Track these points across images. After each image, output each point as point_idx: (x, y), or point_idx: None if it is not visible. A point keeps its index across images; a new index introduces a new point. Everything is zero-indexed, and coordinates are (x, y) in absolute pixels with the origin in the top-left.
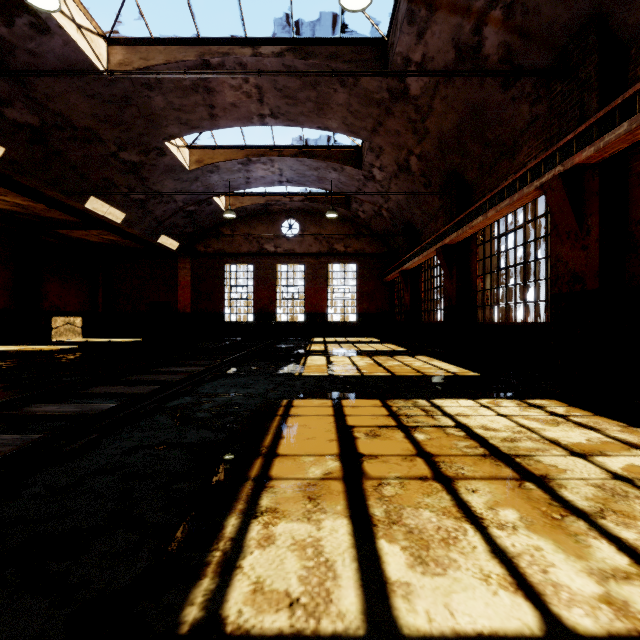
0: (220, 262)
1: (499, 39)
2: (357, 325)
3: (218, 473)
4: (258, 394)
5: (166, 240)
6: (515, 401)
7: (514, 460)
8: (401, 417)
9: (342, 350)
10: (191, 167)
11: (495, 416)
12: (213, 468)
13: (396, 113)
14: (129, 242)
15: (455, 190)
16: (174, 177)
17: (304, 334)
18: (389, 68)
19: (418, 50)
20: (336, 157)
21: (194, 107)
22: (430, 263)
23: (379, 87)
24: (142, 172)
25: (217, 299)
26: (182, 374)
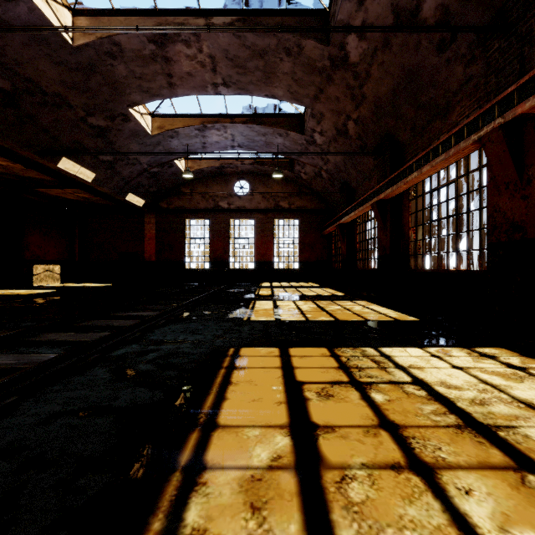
0: (181, 217)
1: (437, 2)
2: (299, 272)
3: (141, 457)
4: (206, 341)
5: (133, 198)
6: (464, 350)
7: (497, 434)
8: (352, 370)
9: (287, 294)
10: (153, 132)
11: (451, 369)
12: (137, 448)
13: (336, 80)
14: (101, 199)
15: (389, 150)
16: (138, 141)
17: (253, 280)
18: (331, 36)
19: (358, 17)
20: (281, 124)
21: (154, 76)
22: (364, 217)
23: (321, 55)
24: (109, 136)
25: (178, 249)
26: (137, 319)
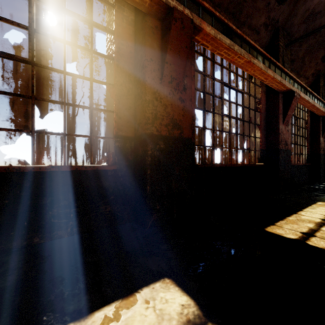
0: None
1: None
2: None
3: None
4: None
5: None
6: None
7: None
8: None
9: None
10: None
11: None
12: None
13: None
14: None
15: None
16: None
17: None
18: None
19: None
20: None
21: None
22: None
23: None
24: None
25: None
26: None
